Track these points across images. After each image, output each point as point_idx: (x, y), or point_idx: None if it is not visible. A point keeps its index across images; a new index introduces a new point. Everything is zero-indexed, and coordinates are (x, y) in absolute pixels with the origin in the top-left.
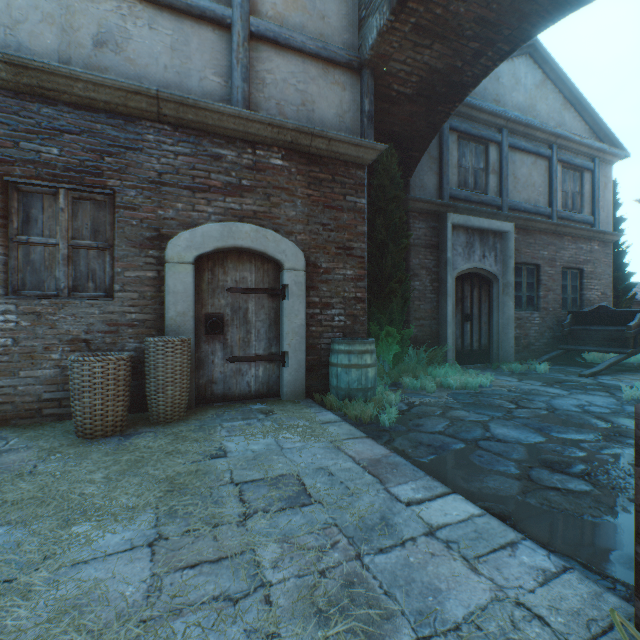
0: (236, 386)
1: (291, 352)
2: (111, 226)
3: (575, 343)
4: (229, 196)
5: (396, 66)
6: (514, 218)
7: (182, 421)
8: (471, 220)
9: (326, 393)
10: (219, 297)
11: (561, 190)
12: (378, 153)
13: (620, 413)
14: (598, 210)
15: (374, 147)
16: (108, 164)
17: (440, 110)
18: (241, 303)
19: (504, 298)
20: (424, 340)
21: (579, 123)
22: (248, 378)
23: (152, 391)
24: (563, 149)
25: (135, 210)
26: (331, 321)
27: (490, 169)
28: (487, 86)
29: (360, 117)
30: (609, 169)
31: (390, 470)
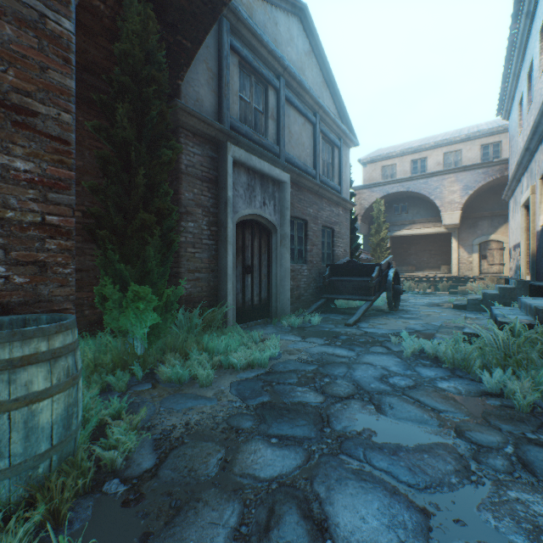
0: None
1: None
2: None
3: (333, 292)
4: None
5: None
6: (290, 170)
7: None
8: (253, 159)
9: None
10: None
11: (321, 158)
12: None
13: (425, 384)
14: (343, 182)
15: None
16: None
17: None
18: None
19: (282, 250)
20: (200, 298)
21: (332, 105)
22: None
23: None
24: (323, 121)
25: None
26: None
27: (270, 113)
28: (267, 24)
29: None
30: (348, 152)
31: None
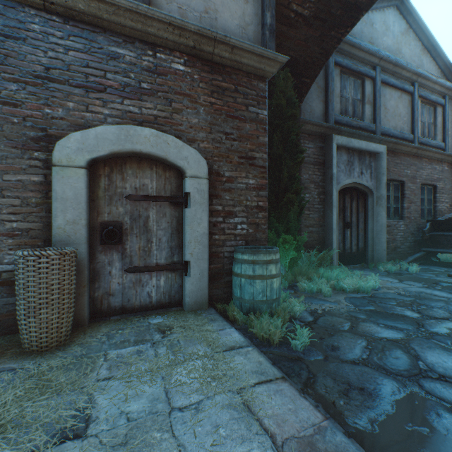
0: (136, 297)
1: (193, 261)
2: None
3: (434, 246)
4: (127, 98)
5: None
6: (385, 141)
7: (62, 348)
8: (352, 141)
9: (229, 301)
10: (117, 204)
11: (420, 121)
12: (279, 66)
13: None
14: (448, 138)
15: (276, 58)
16: None
17: (333, 35)
18: (141, 211)
19: (378, 208)
20: (313, 244)
21: (433, 66)
22: (149, 288)
23: (21, 315)
24: (422, 87)
25: (16, 106)
26: (234, 229)
27: (366, 100)
28: (363, 30)
29: (262, 30)
30: None
31: None
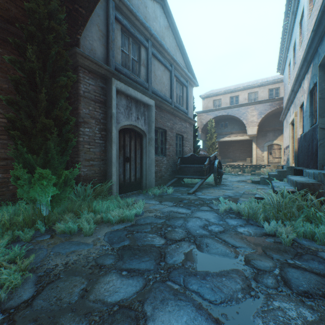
0: None
1: None
2: None
3: (182, 174)
4: None
5: None
6: (155, 98)
7: None
8: (130, 90)
9: None
10: None
11: (175, 92)
12: None
13: (230, 229)
14: (189, 107)
15: None
16: None
17: None
18: None
19: (150, 147)
20: (94, 177)
21: (182, 60)
22: None
23: None
24: (176, 70)
25: None
26: None
27: (142, 62)
28: (140, 6)
29: None
30: (192, 89)
31: None
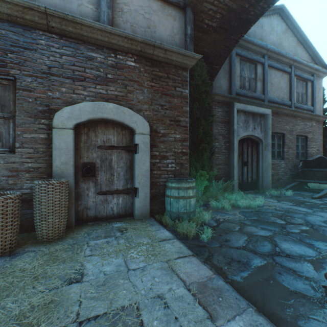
0: (104, 210)
1: (140, 187)
2: (14, 102)
3: (305, 178)
4: (98, 84)
5: (207, 6)
6: (271, 106)
7: (61, 240)
8: (247, 107)
9: (163, 213)
10: (92, 152)
11: (295, 92)
12: (196, 61)
13: None
14: (315, 103)
15: (194, 56)
16: (10, 58)
17: (232, 38)
18: (107, 156)
19: (265, 152)
20: (221, 177)
21: (305, 54)
22: (112, 205)
23: (37, 219)
24: (297, 68)
25: (31, 91)
26: (166, 167)
27: (257, 78)
28: (256, 30)
29: (185, 38)
30: (321, 81)
31: (216, 299)
